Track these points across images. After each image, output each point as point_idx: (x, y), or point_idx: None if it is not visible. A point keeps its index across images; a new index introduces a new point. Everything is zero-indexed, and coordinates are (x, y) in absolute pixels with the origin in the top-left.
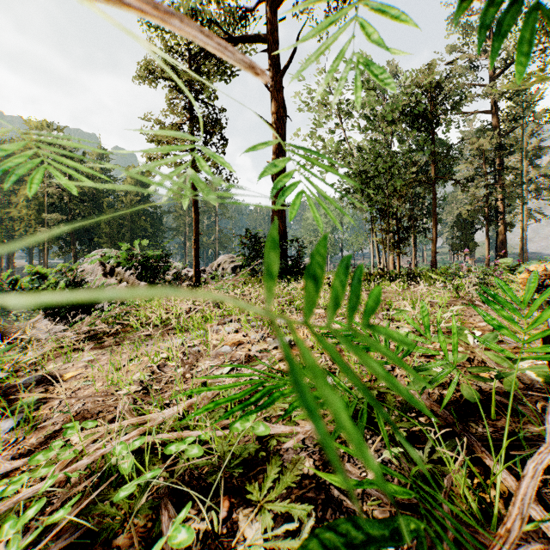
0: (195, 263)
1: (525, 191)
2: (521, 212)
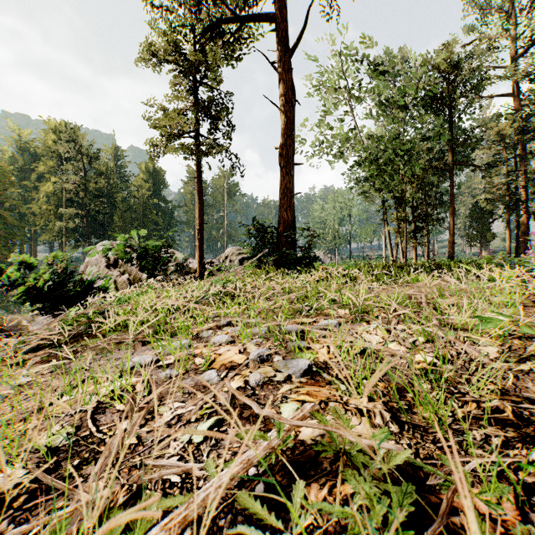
0: (199, 254)
1: None
2: None
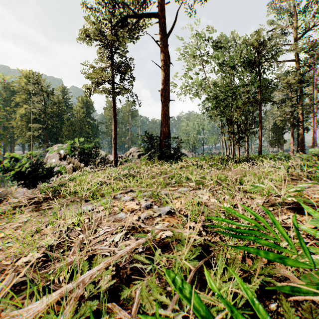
0: (114, 152)
1: (315, 108)
2: (312, 121)
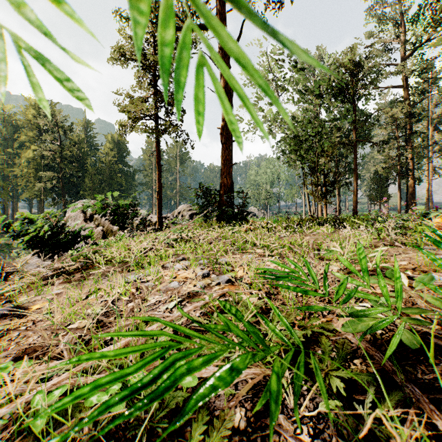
0: (158, 211)
1: (430, 151)
2: (427, 169)
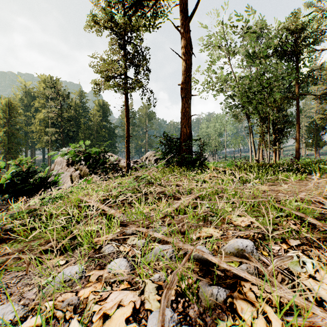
0: (127, 157)
1: None
2: None
